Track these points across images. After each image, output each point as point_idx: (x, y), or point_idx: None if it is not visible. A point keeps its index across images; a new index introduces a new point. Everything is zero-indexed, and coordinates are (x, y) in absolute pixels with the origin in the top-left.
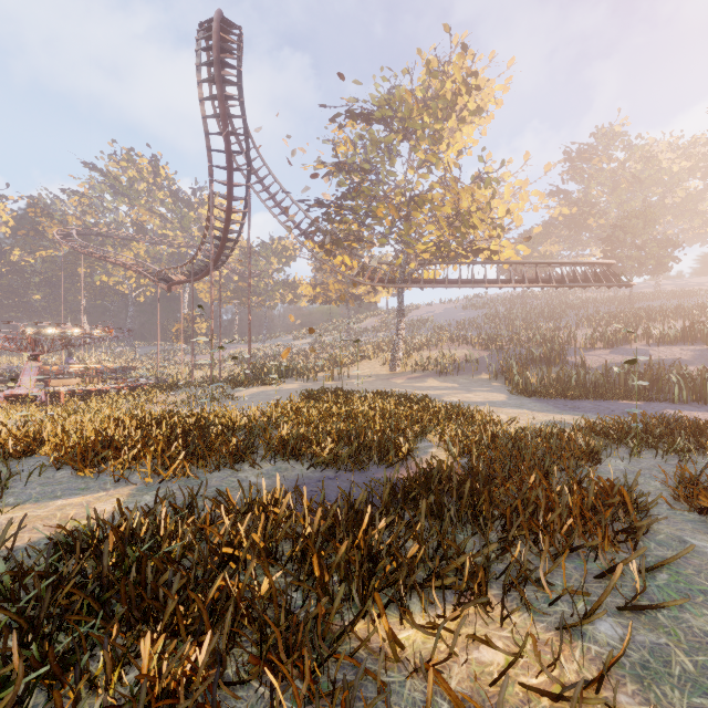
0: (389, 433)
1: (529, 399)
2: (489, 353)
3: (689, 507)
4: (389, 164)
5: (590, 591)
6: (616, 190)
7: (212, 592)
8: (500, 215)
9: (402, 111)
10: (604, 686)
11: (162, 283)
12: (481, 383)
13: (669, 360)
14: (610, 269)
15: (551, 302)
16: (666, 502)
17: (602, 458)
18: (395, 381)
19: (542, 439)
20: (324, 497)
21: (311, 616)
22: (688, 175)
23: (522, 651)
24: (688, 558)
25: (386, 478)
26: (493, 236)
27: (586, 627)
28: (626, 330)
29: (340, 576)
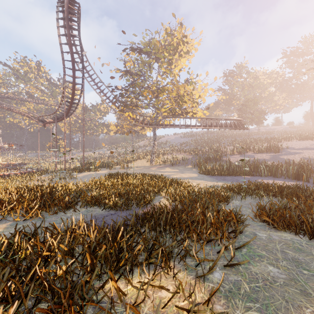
0: (143, 192)
1: (206, 176)
2: (192, 156)
3: (259, 219)
4: (149, 72)
5: (214, 259)
6: (243, 90)
7: (29, 277)
8: (197, 97)
9: (155, 49)
10: (212, 302)
11: (40, 122)
12: (188, 169)
13: (261, 159)
14: (240, 122)
15: (218, 135)
16: (251, 218)
17: (231, 200)
18: (152, 168)
19: (208, 193)
20: (104, 224)
21: (80, 284)
22: (270, 85)
23: (177, 290)
24: (256, 241)
25: (135, 213)
26: (194, 106)
27: (210, 276)
28: (246, 147)
29: (101, 262)
